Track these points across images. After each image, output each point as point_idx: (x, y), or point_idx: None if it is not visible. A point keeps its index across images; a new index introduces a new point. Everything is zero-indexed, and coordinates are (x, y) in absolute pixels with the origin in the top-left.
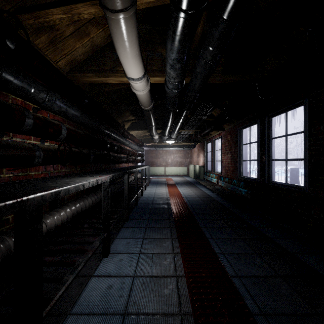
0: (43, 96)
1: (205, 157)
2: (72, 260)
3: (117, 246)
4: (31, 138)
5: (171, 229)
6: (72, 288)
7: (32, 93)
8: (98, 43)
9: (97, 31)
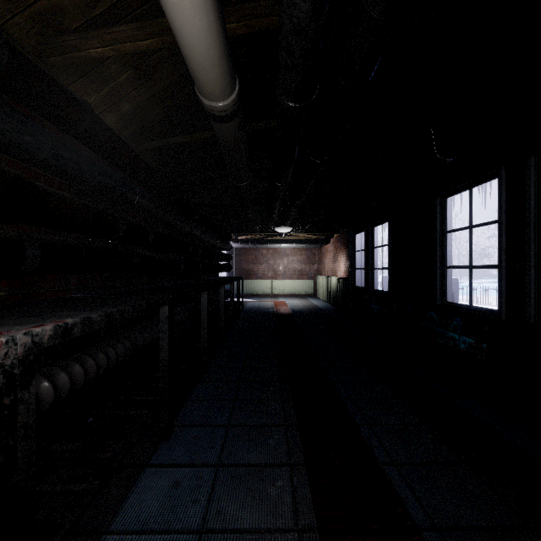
0: None
1: (351, 261)
2: None
3: None
4: None
5: (293, 475)
6: None
7: None
8: None
9: None
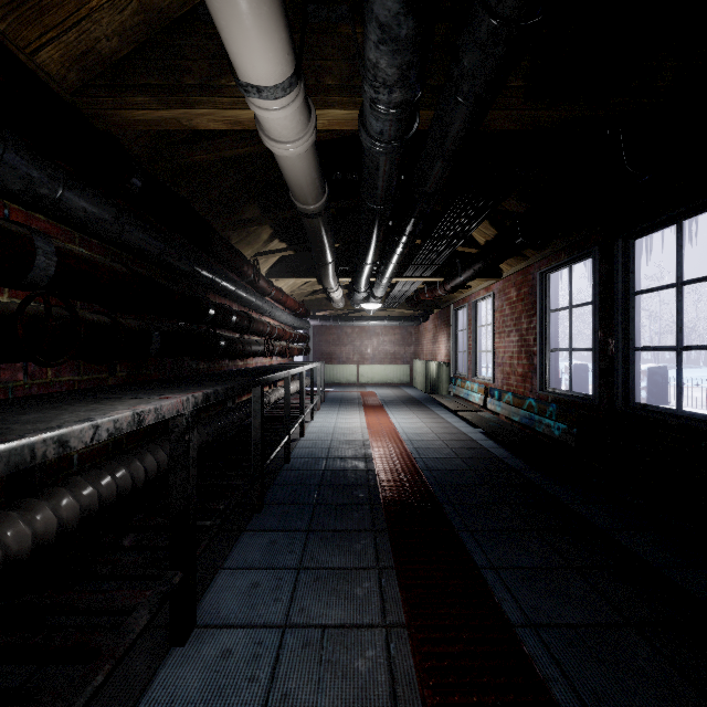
0: None
1: (453, 342)
2: None
3: (222, 599)
4: None
5: (376, 537)
6: None
7: None
8: (162, 2)
9: None
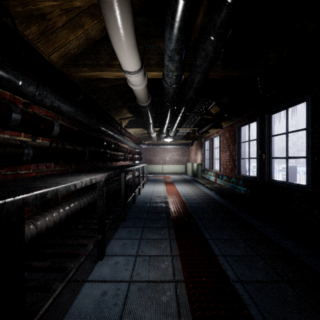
0: (33, 89)
1: (203, 155)
2: (62, 266)
3: (113, 248)
4: (21, 135)
5: (169, 229)
6: (64, 295)
7: (20, 86)
8: (93, 35)
9: (91, 22)
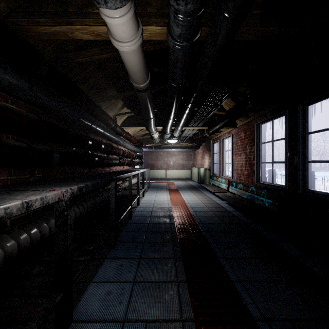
0: None
1: (211, 159)
2: None
3: (89, 302)
4: None
5: (176, 262)
6: None
7: None
8: None
9: None
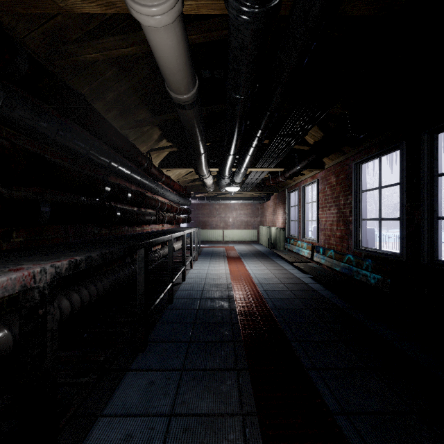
0: None
1: (287, 214)
2: None
3: None
4: None
5: (239, 376)
6: None
7: None
8: None
9: None
